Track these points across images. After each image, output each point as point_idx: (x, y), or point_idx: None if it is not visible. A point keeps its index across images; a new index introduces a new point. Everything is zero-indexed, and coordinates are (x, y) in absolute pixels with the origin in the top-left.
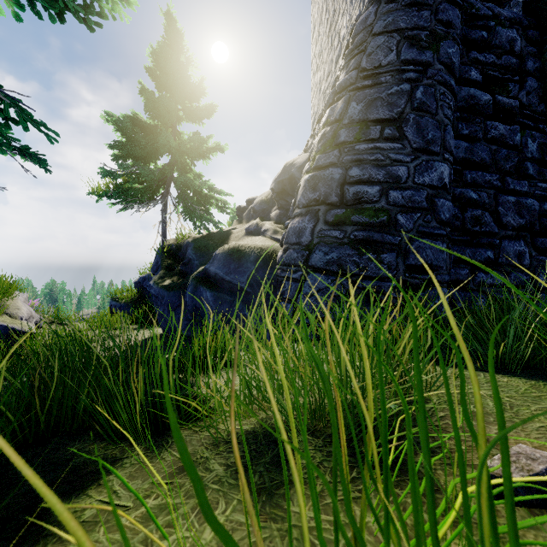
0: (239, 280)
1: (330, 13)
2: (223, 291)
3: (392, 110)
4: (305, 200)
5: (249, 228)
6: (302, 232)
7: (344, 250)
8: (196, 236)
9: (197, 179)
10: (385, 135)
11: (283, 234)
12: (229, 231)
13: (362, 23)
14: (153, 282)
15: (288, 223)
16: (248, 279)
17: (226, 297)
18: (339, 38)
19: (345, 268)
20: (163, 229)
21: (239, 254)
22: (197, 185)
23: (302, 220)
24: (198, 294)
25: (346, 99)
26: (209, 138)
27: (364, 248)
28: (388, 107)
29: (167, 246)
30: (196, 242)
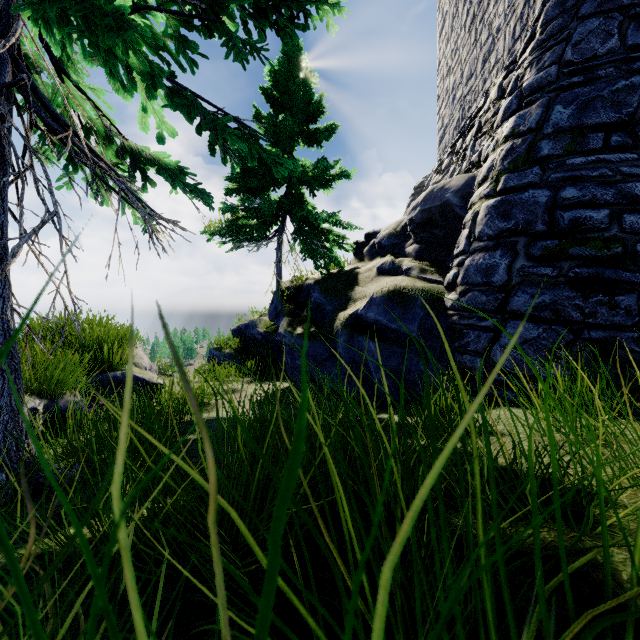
0: (409, 329)
1: (473, 1)
2: (388, 342)
3: (620, 111)
4: (492, 231)
5: (383, 267)
6: (493, 270)
7: (561, 292)
8: (315, 277)
9: (324, 211)
10: (613, 143)
11: (454, 273)
12: (353, 270)
13: (558, 6)
14: (283, 330)
15: (463, 259)
16: (418, 327)
17: (394, 348)
18: (490, 31)
19: (563, 314)
20: (278, 270)
21: (403, 297)
22: (322, 218)
23: (491, 255)
24: (355, 344)
25: (545, 103)
26: (337, 163)
27: (590, 288)
28: (613, 107)
29: (285, 289)
30: (321, 284)
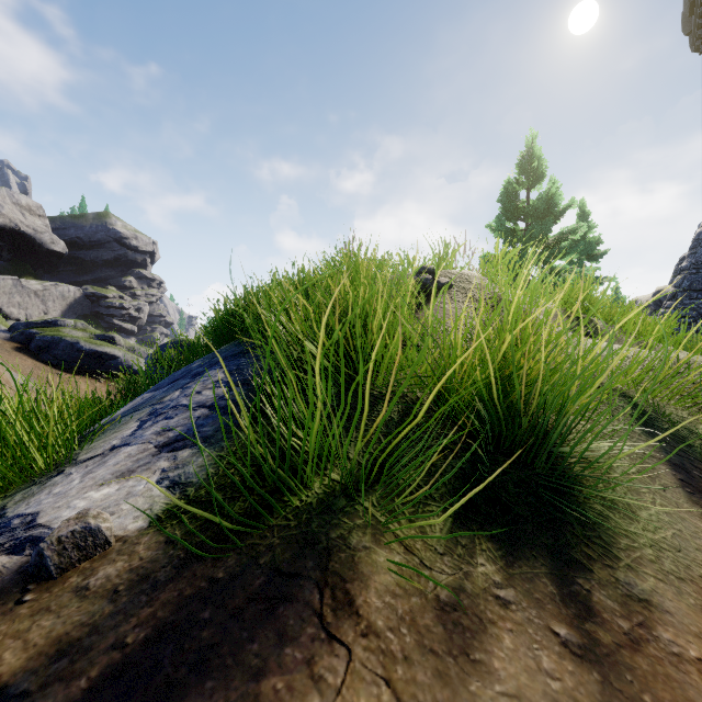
0: None
1: None
2: None
3: None
4: None
5: None
6: None
7: None
8: None
9: None
10: (698, 298)
11: None
12: None
13: (697, 235)
14: None
15: None
16: None
17: None
18: None
19: None
20: None
21: None
22: None
23: None
24: None
25: (682, 278)
26: (604, 278)
27: None
28: (701, 285)
29: None
30: None
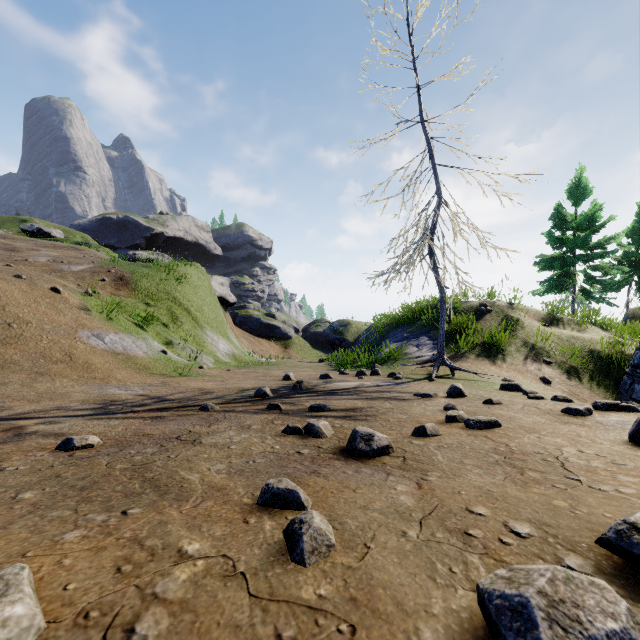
0: None
1: None
2: None
3: None
4: None
5: None
6: None
7: None
8: None
9: None
10: None
11: None
12: None
13: None
14: None
15: None
16: None
17: None
18: None
19: None
20: (627, 305)
21: None
22: None
23: None
24: None
25: None
26: None
27: None
28: None
29: (630, 313)
30: None
